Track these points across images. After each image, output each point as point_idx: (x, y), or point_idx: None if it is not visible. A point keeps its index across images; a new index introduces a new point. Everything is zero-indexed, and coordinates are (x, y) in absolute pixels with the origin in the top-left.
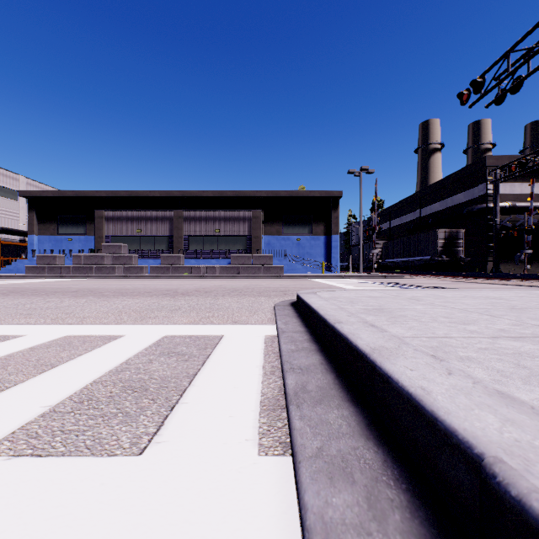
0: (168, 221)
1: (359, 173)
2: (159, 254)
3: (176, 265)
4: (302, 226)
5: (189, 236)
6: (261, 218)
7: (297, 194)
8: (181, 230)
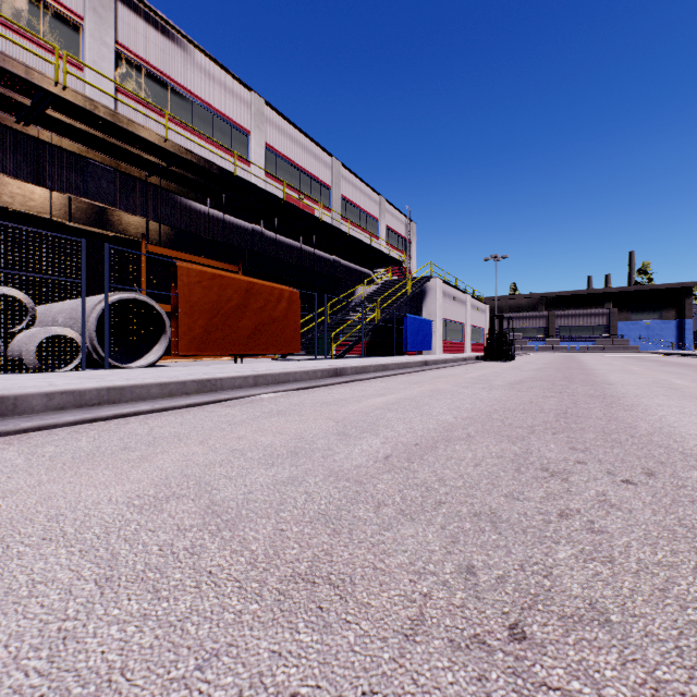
0: (544, 318)
1: None
2: (538, 339)
3: (556, 346)
4: (651, 312)
5: (559, 327)
6: (617, 313)
7: (646, 287)
8: (554, 323)
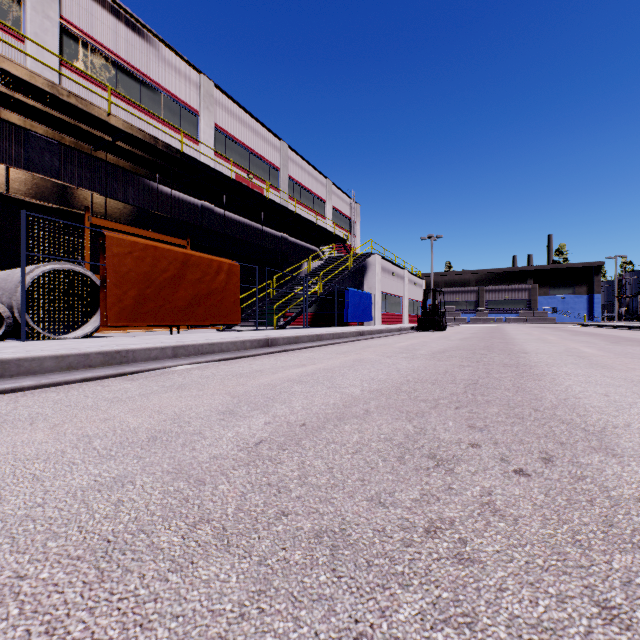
0: (475, 292)
1: (614, 257)
2: (469, 311)
3: (485, 317)
4: (566, 288)
5: (487, 300)
6: (537, 289)
7: (562, 266)
8: (483, 297)
